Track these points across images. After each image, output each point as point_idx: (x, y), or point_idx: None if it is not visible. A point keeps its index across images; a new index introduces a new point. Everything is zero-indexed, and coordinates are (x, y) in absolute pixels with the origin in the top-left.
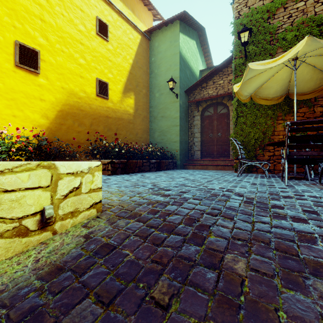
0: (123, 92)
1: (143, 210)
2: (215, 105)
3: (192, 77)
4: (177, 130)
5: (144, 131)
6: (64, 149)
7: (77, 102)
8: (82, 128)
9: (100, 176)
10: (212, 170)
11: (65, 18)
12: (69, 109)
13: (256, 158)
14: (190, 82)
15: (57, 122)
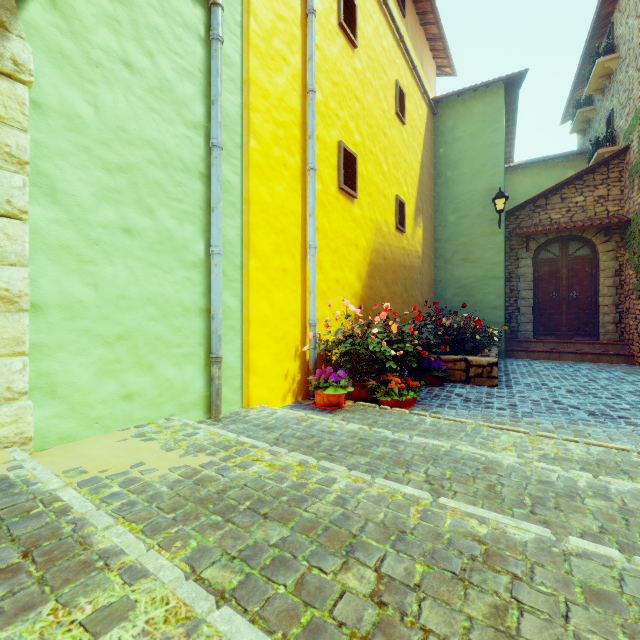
0: (414, 216)
1: None
2: (564, 241)
3: None
4: (499, 286)
5: (429, 287)
6: None
7: (381, 244)
8: (384, 292)
9: None
10: (578, 362)
11: (373, 91)
12: (376, 258)
13: None
14: None
15: (367, 285)
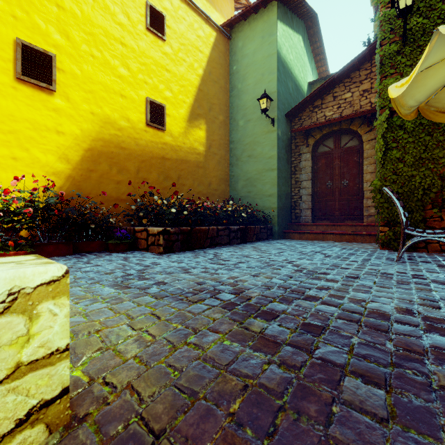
0: (189, 119)
1: (197, 440)
2: (337, 135)
3: (297, 93)
4: (273, 177)
5: (221, 180)
6: (90, 209)
7: (116, 136)
8: (123, 176)
9: (64, 313)
10: (334, 242)
11: (97, 5)
12: (104, 146)
13: (425, 223)
14: (294, 100)
15: (84, 167)
